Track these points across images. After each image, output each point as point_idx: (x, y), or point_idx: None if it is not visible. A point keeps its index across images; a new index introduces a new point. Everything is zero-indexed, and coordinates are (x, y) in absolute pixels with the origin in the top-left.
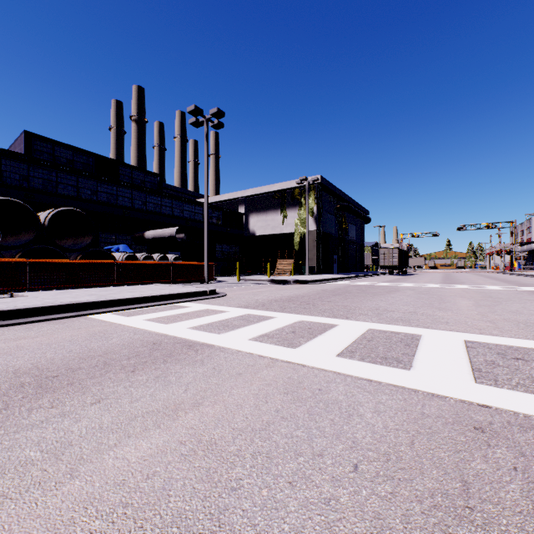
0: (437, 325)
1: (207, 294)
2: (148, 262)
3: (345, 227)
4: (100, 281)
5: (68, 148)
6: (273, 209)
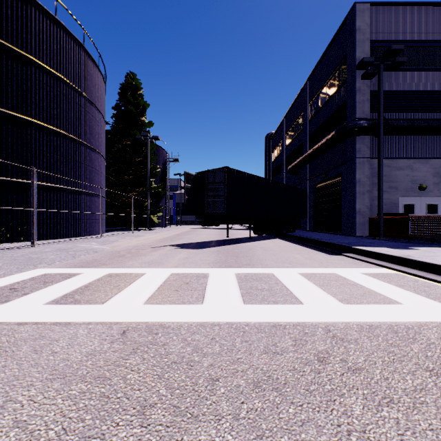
0: None
1: None
2: None
3: None
4: None
5: None
6: None
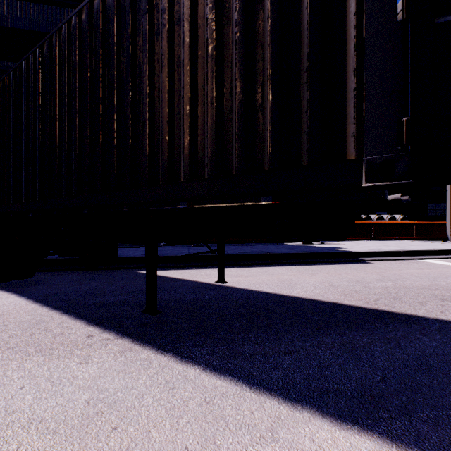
0: None
1: None
2: (394, 222)
3: None
4: (363, 236)
5: None
6: None
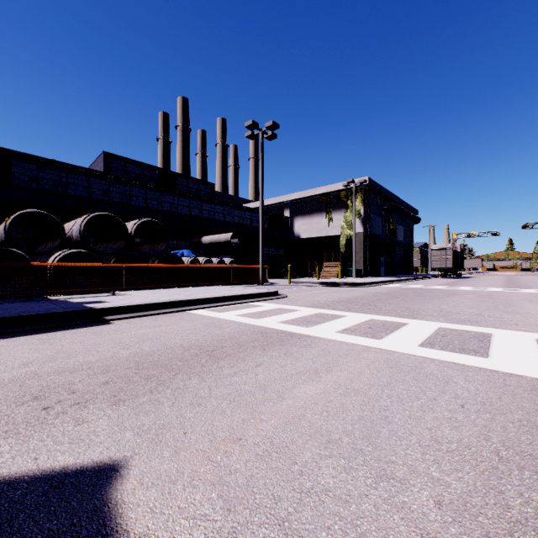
0: (506, 326)
1: (271, 295)
2: (212, 265)
3: (393, 228)
4: (175, 283)
5: (136, 164)
6: (318, 211)
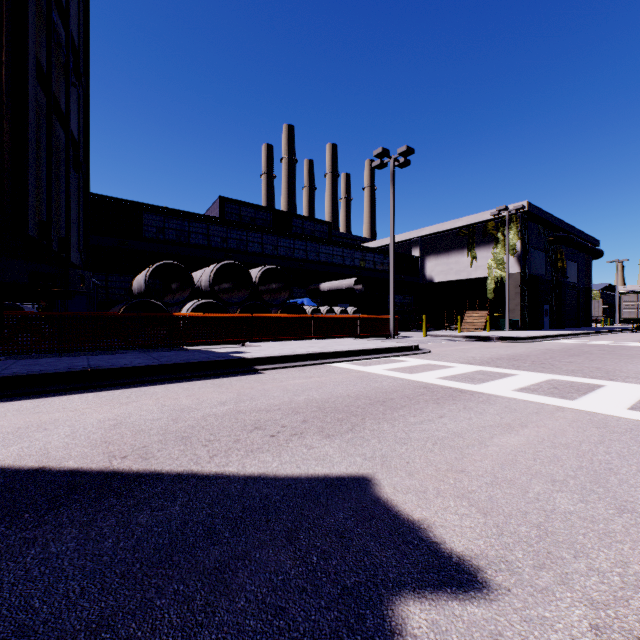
0: None
1: (412, 349)
2: (338, 316)
3: (562, 266)
4: (301, 334)
5: (251, 207)
6: (457, 249)
